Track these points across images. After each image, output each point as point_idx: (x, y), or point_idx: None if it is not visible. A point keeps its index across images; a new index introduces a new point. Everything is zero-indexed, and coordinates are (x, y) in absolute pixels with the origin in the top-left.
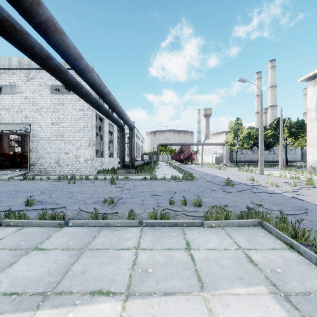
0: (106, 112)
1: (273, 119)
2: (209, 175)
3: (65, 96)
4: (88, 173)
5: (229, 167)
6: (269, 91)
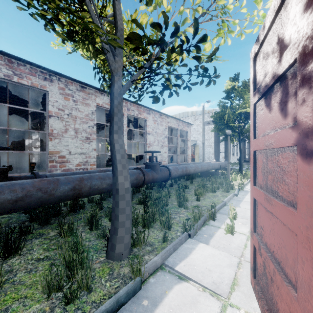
0: None
1: None
2: None
3: (212, 126)
4: None
5: None
6: None
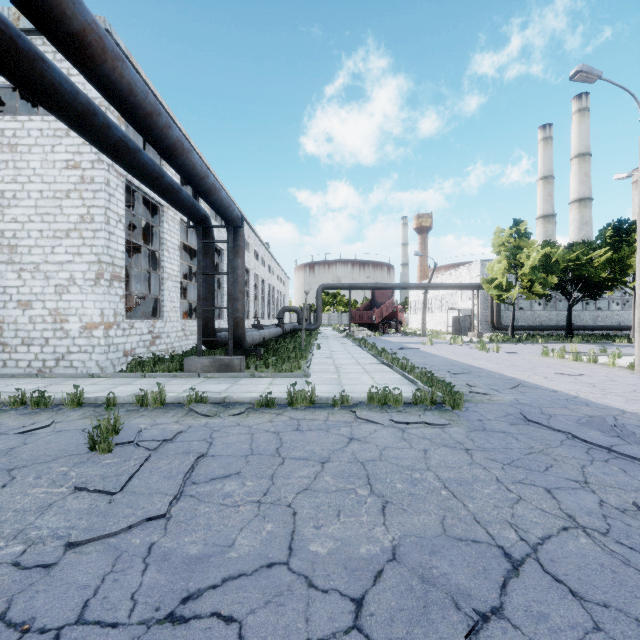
0: (81, 110)
1: (584, 230)
2: (486, 376)
3: (21, 122)
4: (94, 368)
5: (498, 342)
6: (573, 167)
